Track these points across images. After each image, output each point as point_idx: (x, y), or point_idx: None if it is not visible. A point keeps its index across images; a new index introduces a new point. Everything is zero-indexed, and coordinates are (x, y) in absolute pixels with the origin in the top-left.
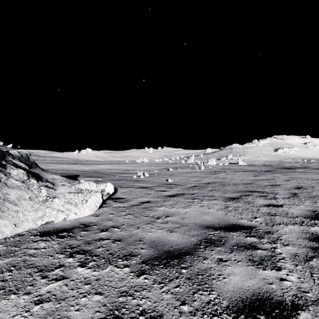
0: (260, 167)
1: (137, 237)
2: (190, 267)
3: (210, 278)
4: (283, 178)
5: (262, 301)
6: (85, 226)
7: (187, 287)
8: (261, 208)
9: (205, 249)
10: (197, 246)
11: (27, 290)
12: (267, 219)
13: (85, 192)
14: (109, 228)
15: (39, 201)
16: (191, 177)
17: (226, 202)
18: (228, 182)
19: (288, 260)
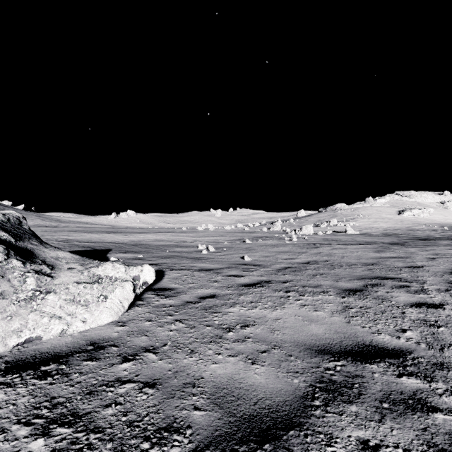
0: (381, 237)
1: (189, 375)
2: None
3: None
4: (424, 255)
5: None
6: (96, 348)
7: None
8: (408, 309)
9: (326, 410)
10: (308, 403)
11: None
12: (427, 334)
13: (105, 281)
14: (138, 352)
15: (18, 300)
16: (278, 252)
17: (343, 297)
18: (337, 262)
19: None
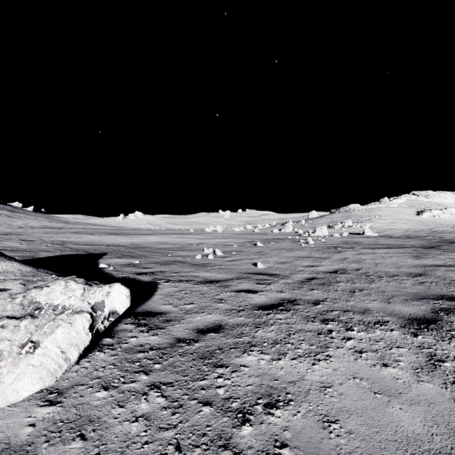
0: (406, 239)
1: None
2: None
3: None
4: None
5: None
6: None
7: None
8: None
9: None
10: None
11: None
12: None
13: (45, 313)
14: None
15: None
16: (296, 258)
17: (415, 334)
18: (372, 271)
19: None
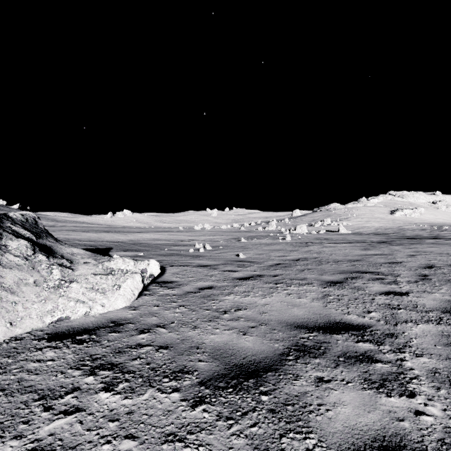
0: (371, 236)
1: (194, 341)
2: (273, 391)
3: (306, 410)
4: (405, 253)
5: (390, 450)
6: (117, 325)
7: (269, 427)
8: (377, 297)
9: (296, 362)
10: (284, 358)
11: (18, 432)
12: (387, 314)
13: (118, 273)
14: (151, 327)
15: (48, 287)
16: (272, 250)
17: (324, 287)
18: (325, 258)
19: (425, 381)
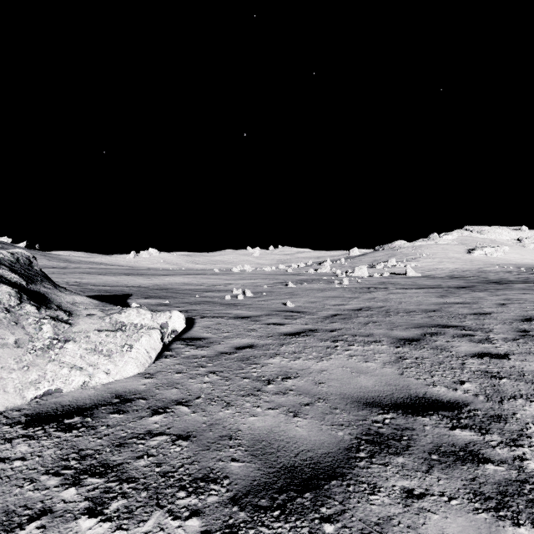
0: (446, 280)
1: (225, 427)
2: (341, 516)
3: None
4: (493, 301)
5: None
6: (123, 401)
7: None
8: (468, 360)
9: (371, 462)
10: (353, 454)
11: None
12: (487, 386)
13: (130, 328)
14: (169, 405)
15: (34, 349)
16: (326, 298)
17: (397, 347)
18: (393, 308)
19: None
